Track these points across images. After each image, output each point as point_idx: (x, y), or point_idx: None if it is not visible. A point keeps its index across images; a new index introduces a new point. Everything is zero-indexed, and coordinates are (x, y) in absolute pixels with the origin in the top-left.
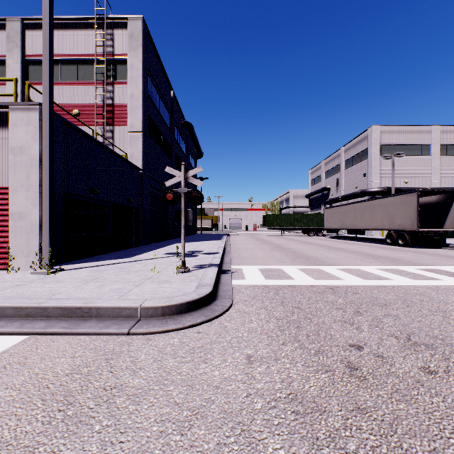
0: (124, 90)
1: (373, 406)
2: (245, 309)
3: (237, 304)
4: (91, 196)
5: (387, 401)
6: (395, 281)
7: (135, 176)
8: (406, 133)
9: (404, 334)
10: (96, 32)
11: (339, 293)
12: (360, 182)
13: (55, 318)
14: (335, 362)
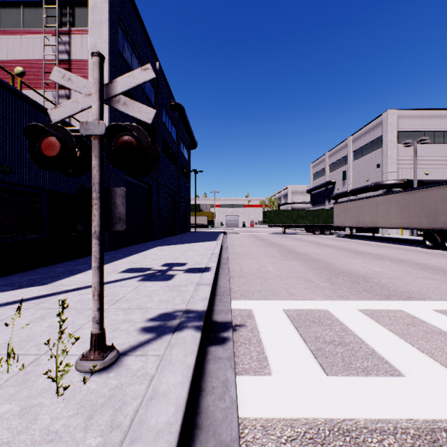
0: (84, 41)
1: None
2: None
3: None
4: None
5: None
6: None
7: None
8: (427, 117)
9: None
10: None
11: None
12: (372, 174)
13: None
14: None
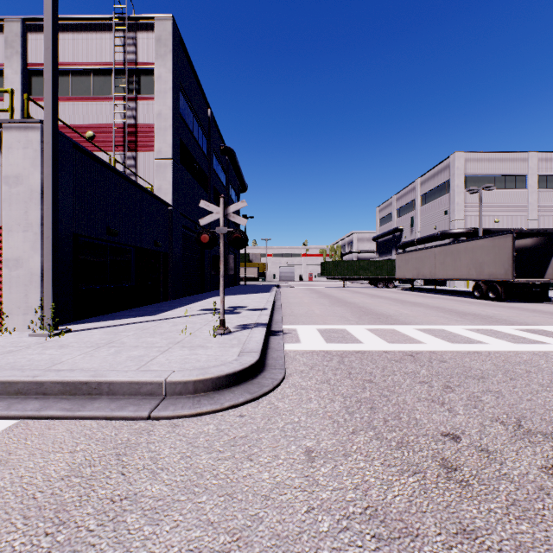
0: (150, 107)
1: (484, 526)
2: (302, 383)
3: (291, 376)
4: (108, 238)
5: (503, 519)
6: (490, 345)
7: (163, 213)
8: (497, 161)
9: (512, 418)
10: (114, 35)
11: (421, 361)
12: (439, 222)
13: (54, 396)
14: (425, 460)
